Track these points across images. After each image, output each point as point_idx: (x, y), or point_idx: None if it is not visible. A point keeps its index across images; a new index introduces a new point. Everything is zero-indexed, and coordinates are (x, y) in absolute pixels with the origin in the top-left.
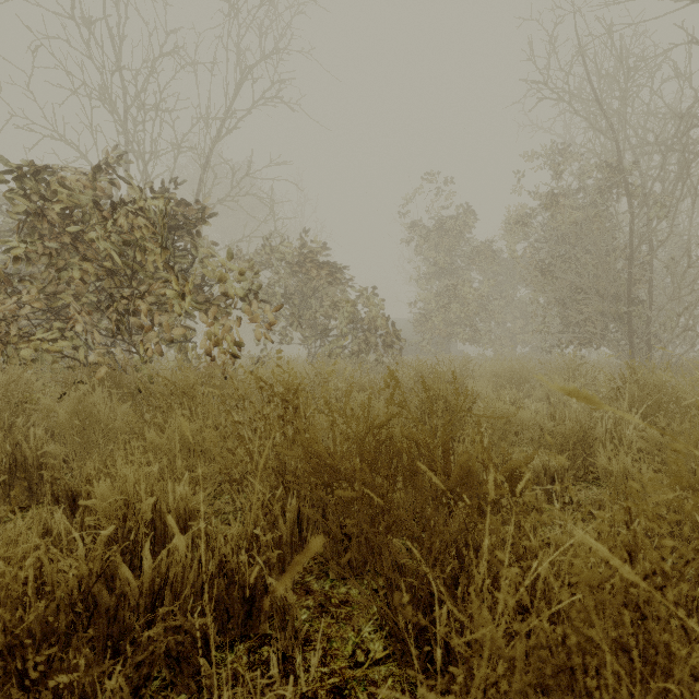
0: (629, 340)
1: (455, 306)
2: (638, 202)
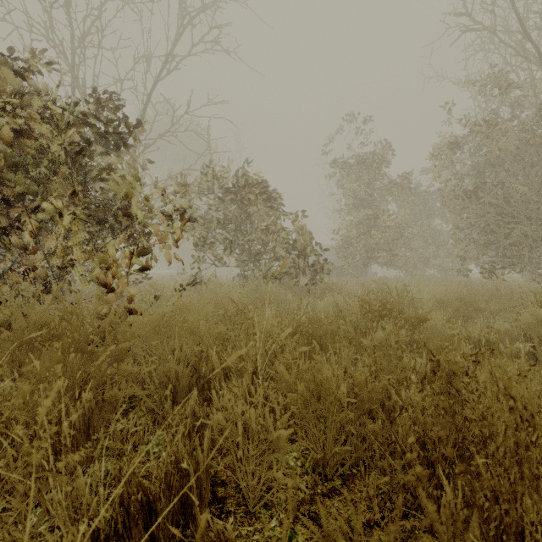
0: None
1: (376, 233)
2: None
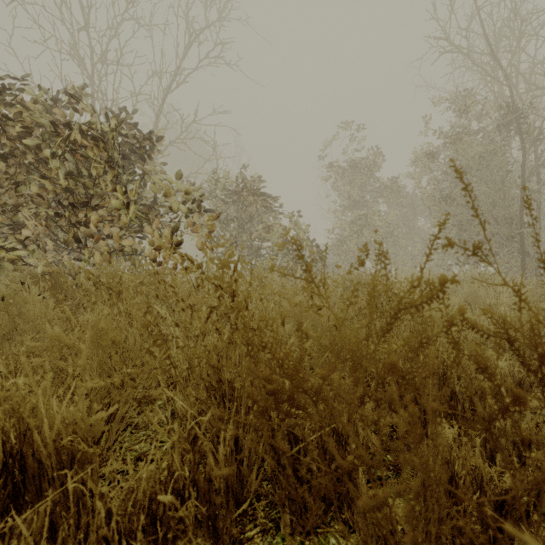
0: (521, 257)
1: (367, 232)
2: (528, 139)
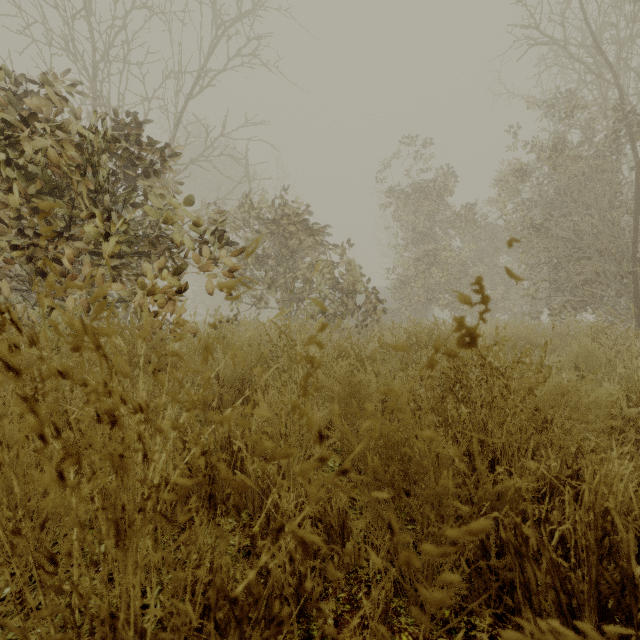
0: (635, 302)
1: (436, 271)
2: None
